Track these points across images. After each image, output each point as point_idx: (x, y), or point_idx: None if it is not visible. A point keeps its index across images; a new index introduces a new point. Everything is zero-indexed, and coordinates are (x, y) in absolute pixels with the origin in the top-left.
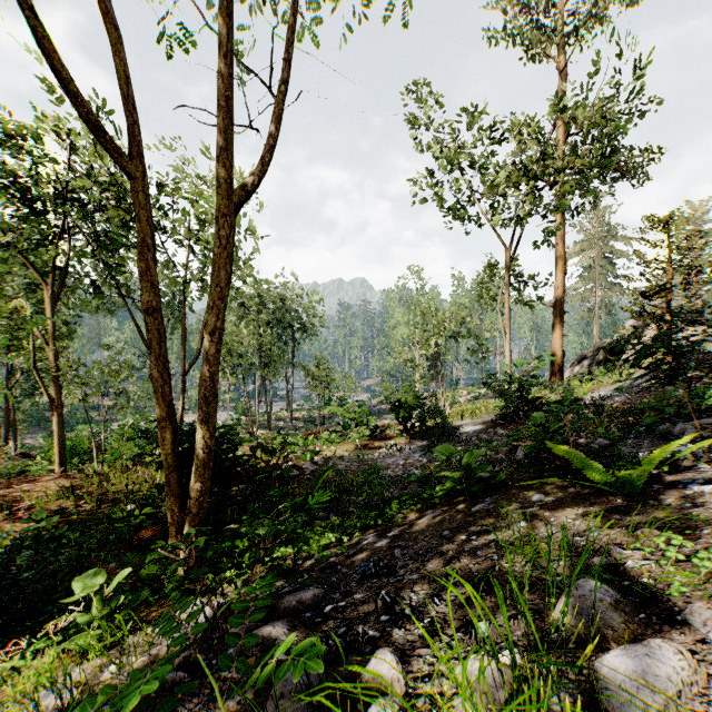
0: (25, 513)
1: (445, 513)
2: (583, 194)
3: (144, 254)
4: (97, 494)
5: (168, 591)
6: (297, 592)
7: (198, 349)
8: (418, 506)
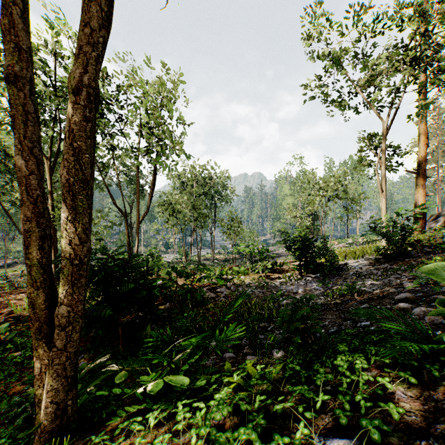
0: (2, 317)
1: None
2: None
3: (3, 5)
4: None
5: None
6: None
7: (148, 206)
8: (394, 365)
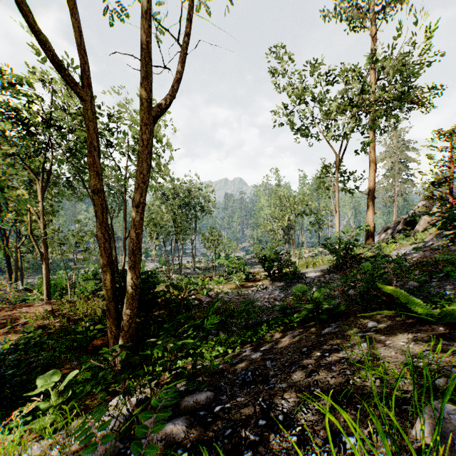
0: (21, 327)
1: (302, 334)
2: (389, 117)
3: (92, 152)
4: (68, 315)
5: (98, 391)
6: (194, 394)
7: None
8: (281, 328)
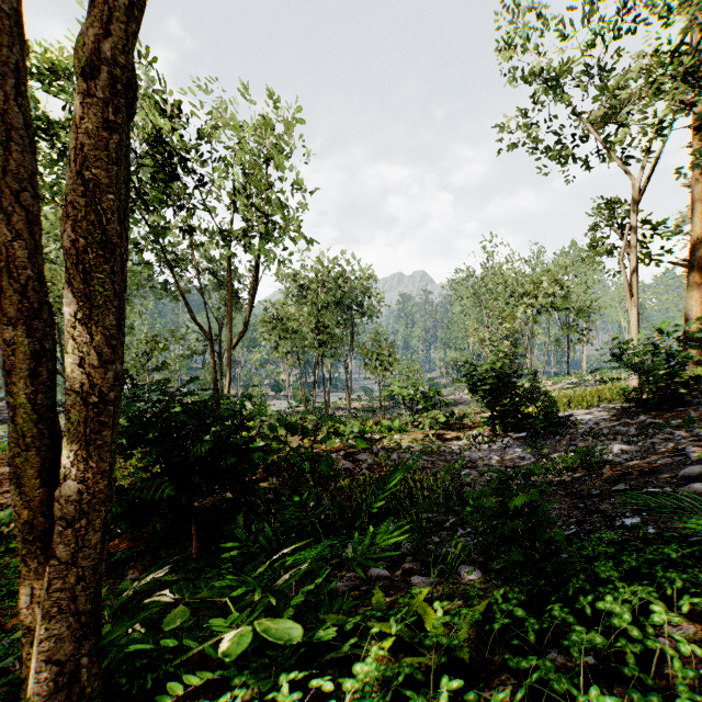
0: (10, 496)
1: None
2: None
3: None
4: None
5: None
6: None
7: (246, 323)
8: None
